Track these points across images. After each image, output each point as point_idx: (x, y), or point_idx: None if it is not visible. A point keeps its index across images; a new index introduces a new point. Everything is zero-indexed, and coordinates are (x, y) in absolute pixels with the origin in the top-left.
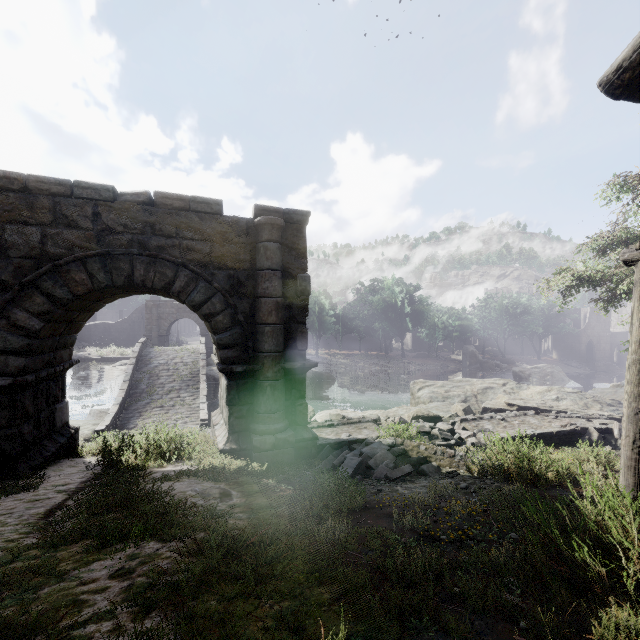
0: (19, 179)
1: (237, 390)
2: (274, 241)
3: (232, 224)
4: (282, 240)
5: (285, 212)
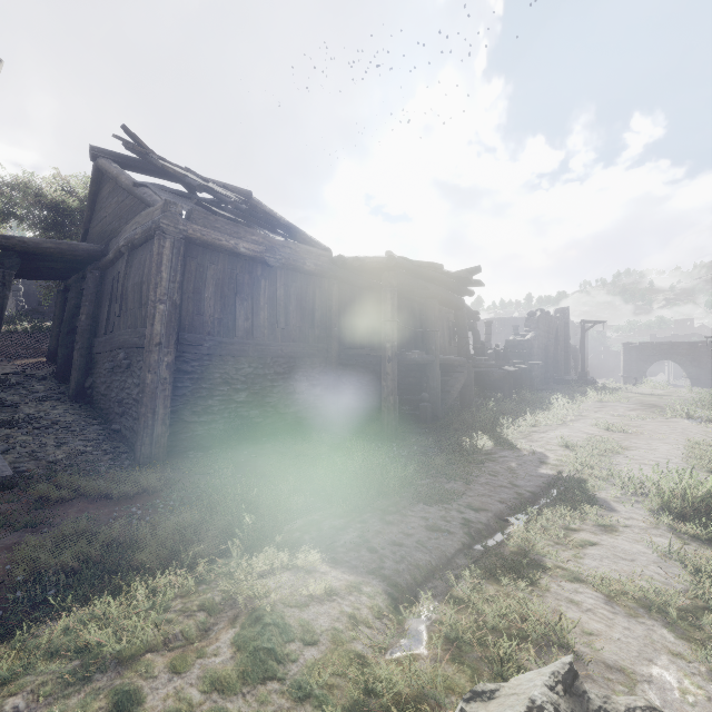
0: (645, 343)
1: (693, 382)
2: (704, 349)
3: (692, 346)
4: (707, 348)
5: (708, 342)
